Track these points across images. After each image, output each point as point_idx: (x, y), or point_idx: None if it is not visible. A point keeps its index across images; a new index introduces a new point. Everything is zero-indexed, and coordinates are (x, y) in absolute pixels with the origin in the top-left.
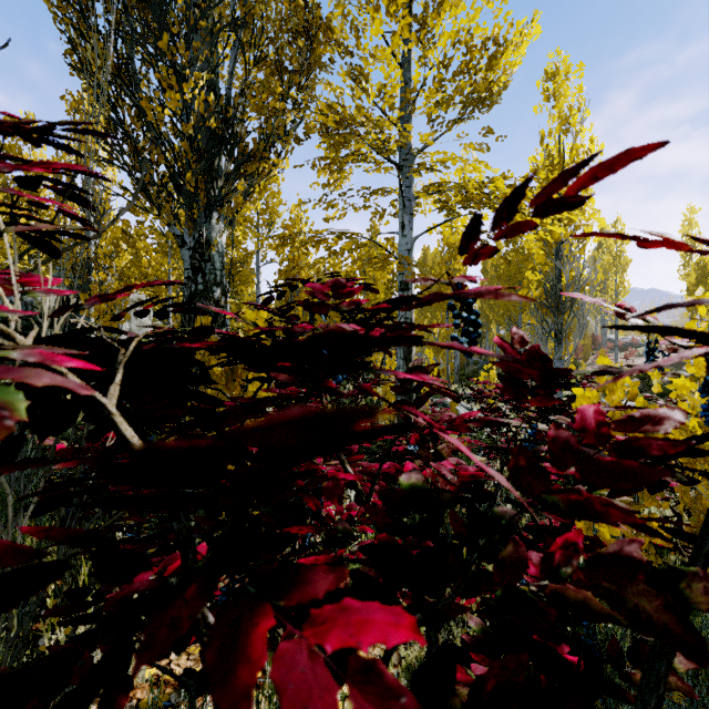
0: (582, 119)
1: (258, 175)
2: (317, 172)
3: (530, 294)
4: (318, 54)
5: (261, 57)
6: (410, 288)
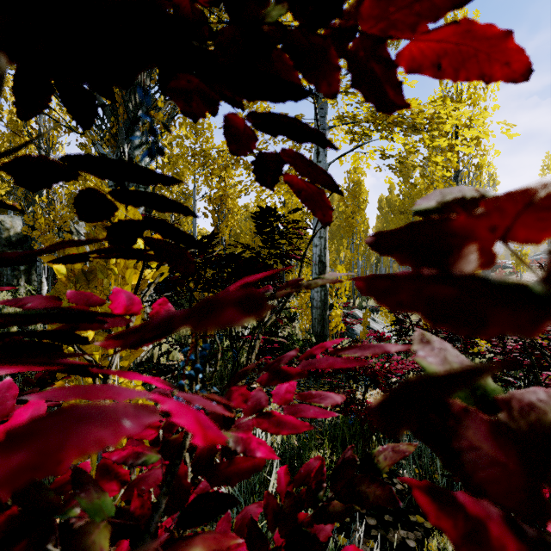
0: None
1: None
2: None
3: None
4: None
5: None
6: None
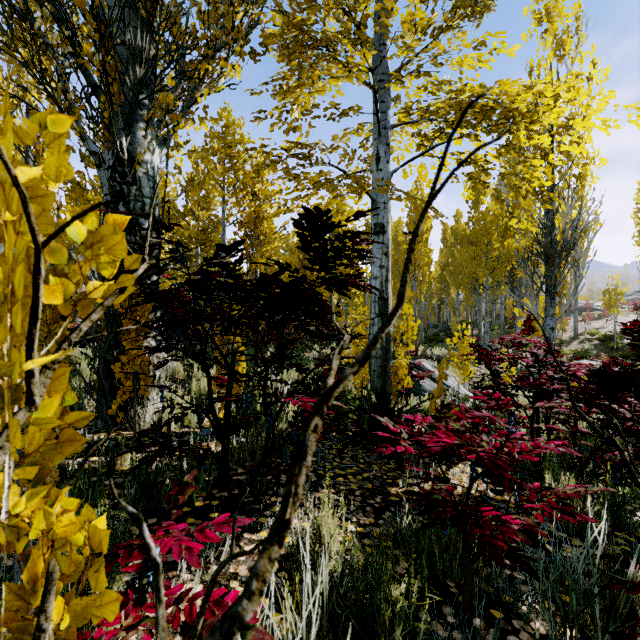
0: (577, 45)
1: (200, 81)
2: (277, 95)
3: (517, 243)
4: None
5: None
6: (386, 231)
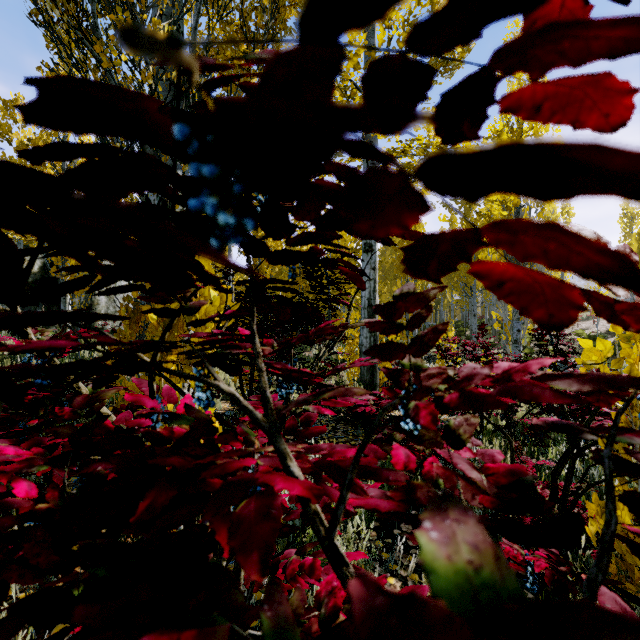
0: None
1: None
2: None
3: (489, 257)
4: (283, 16)
5: (228, 20)
6: (374, 250)
